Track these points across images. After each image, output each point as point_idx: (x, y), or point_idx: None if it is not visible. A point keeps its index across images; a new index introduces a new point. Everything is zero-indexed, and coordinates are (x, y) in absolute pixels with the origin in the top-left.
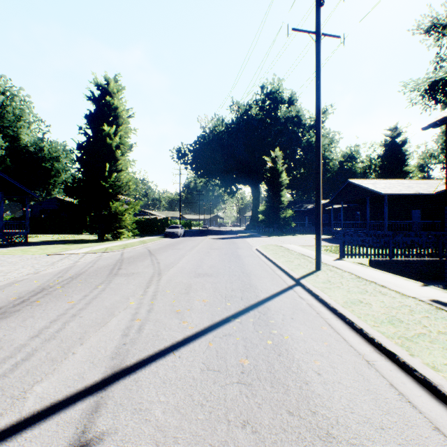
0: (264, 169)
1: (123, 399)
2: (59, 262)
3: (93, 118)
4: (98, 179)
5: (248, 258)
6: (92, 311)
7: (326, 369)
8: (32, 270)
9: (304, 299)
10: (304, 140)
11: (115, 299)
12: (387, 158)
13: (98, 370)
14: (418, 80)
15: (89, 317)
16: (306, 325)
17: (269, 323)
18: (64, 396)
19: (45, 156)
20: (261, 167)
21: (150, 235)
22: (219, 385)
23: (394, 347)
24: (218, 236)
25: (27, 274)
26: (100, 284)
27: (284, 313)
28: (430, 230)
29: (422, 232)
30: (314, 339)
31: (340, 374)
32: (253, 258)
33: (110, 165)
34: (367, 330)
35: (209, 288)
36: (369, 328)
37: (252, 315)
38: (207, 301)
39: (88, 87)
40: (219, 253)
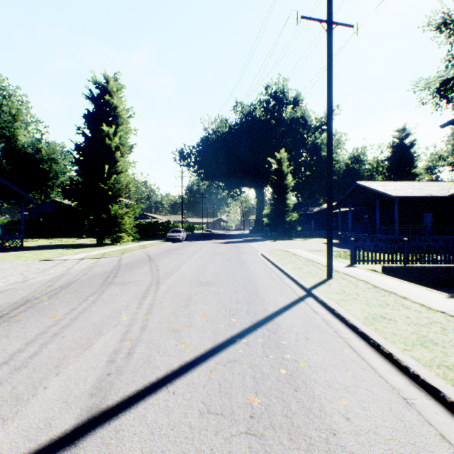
0: (268, 171)
1: None
2: (51, 269)
3: (92, 118)
4: (97, 181)
5: (253, 264)
6: (77, 329)
7: (356, 411)
8: (20, 278)
9: (318, 313)
10: (309, 142)
11: (105, 313)
12: (395, 160)
13: (71, 413)
14: (428, 79)
15: (73, 337)
16: (324, 348)
17: (281, 344)
18: None
19: (43, 158)
20: (266, 169)
21: (151, 239)
22: (223, 438)
23: (437, 380)
24: (221, 240)
25: (14, 283)
26: (91, 295)
27: (297, 332)
28: (443, 234)
29: (434, 236)
30: (336, 367)
31: (374, 419)
32: (258, 264)
33: (109, 166)
34: (398, 355)
35: (211, 299)
36: (400, 353)
37: (260, 334)
38: (209, 316)
39: (86, 86)
40: (223, 258)
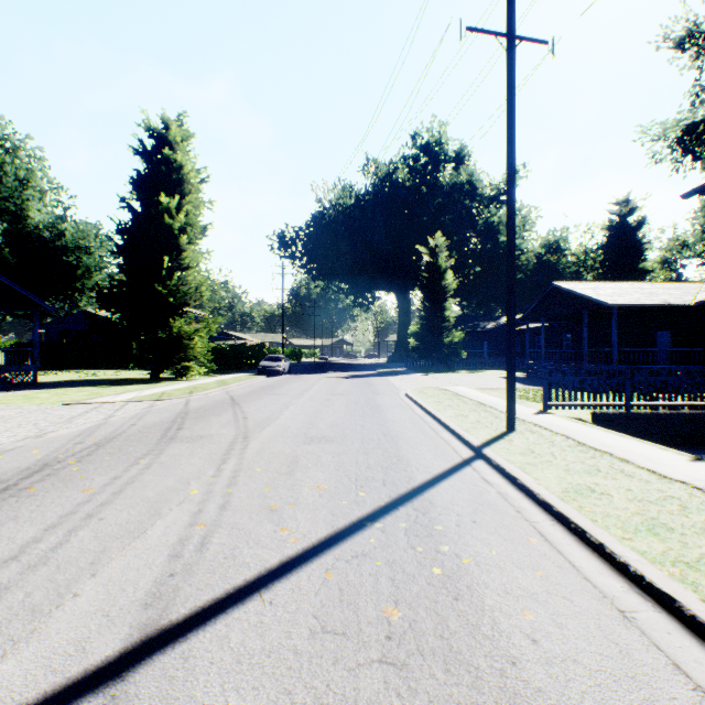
0: (417, 266)
1: (155, 701)
2: (80, 418)
3: (144, 183)
4: (152, 281)
5: (393, 409)
6: (122, 508)
7: (547, 629)
8: (33, 431)
9: (491, 484)
10: (480, 220)
11: (166, 484)
12: (613, 248)
13: (116, 633)
14: (664, 123)
15: (116, 519)
16: (501, 536)
17: (435, 530)
18: (40, 694)
19: (67, 245)
20: (413, 263)
21: (235, 371)
22: (345, 668)
23: (670, 584)
24: (344, 373)
25: (24, 439)
26: (143, 456)
27: (459, 512)
28: (686, 364)
29: (673, 366)
30: (518, 565)
31: (575, 642)
32: (401, 409)
33: (171, 258)
34: (613, 546)
35: (328, 463)
36: (616, 543)
37: (403, 515)
38: (325, 488)
39: (135, 134)
40: (346, 401)
